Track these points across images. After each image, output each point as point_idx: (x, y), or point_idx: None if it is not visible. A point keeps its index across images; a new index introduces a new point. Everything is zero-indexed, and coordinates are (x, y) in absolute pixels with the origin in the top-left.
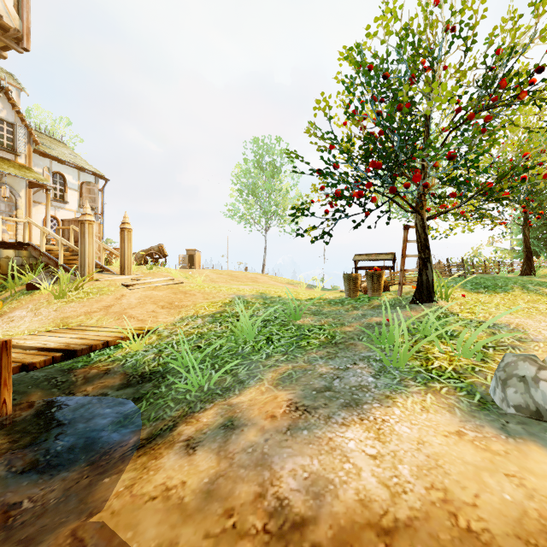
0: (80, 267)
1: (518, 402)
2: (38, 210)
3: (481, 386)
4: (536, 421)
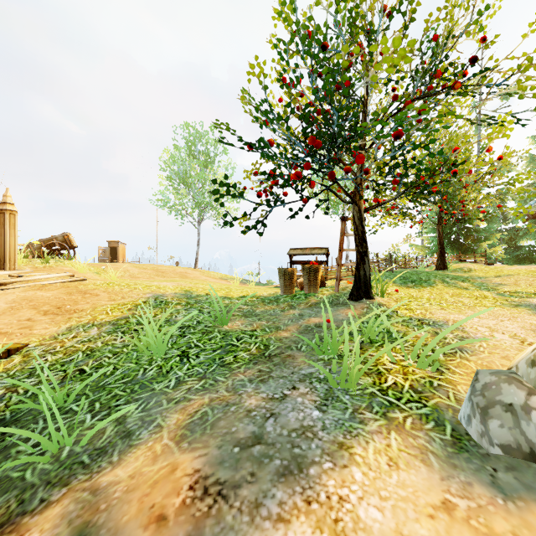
0: None
1: (506, 441)
2: None
3: (447, 410)
4: (524, 462)
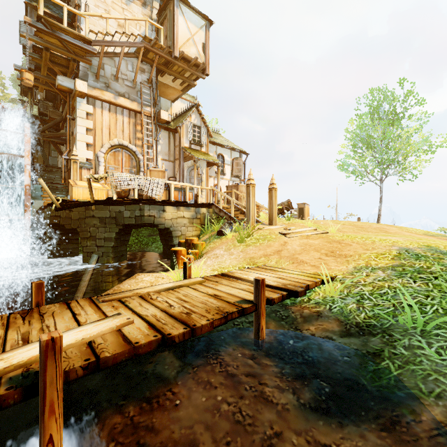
0: (246, 219)
1: None
2: (210, 181)
3: None
4: None
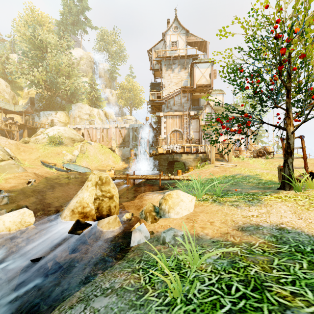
0: (210, 159)
1: None
2: (221, 138)
3: None
4: None
